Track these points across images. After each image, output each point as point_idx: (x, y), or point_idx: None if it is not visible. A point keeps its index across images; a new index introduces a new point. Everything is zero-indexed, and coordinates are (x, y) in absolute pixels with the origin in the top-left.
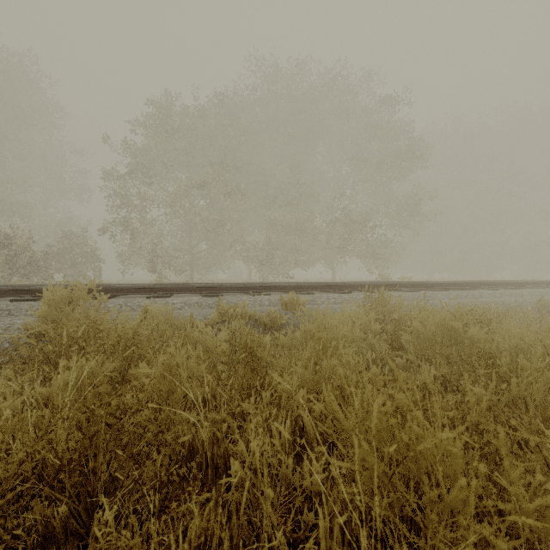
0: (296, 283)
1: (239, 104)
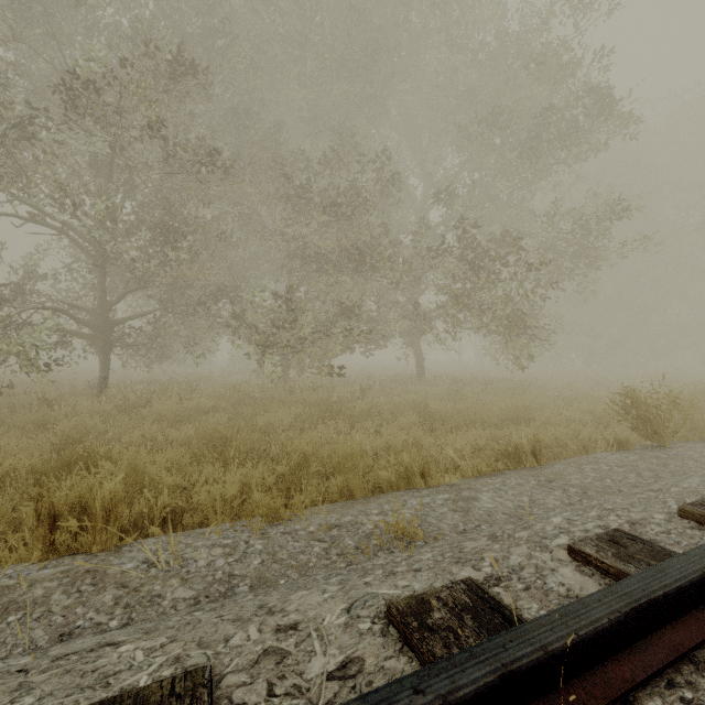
0: None
1: None
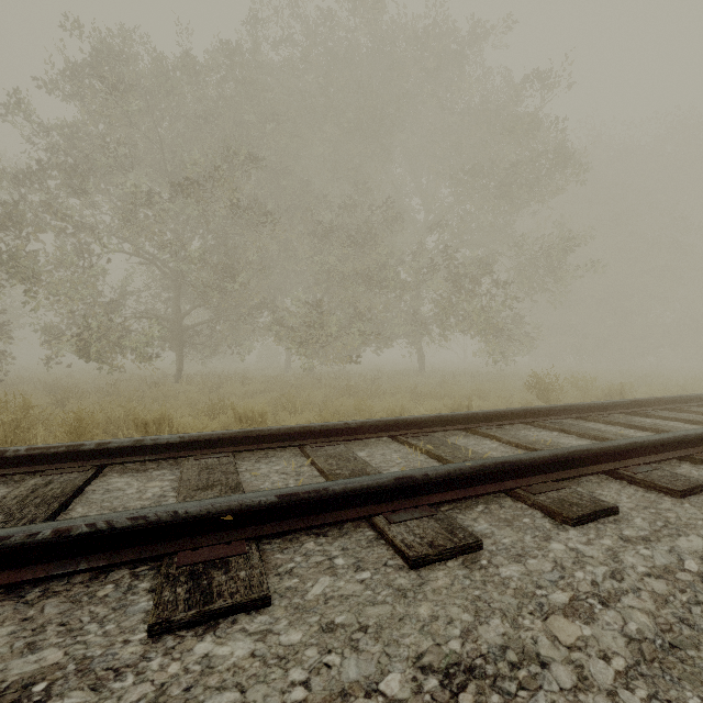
0: (378, 422)
1: (263, 66)
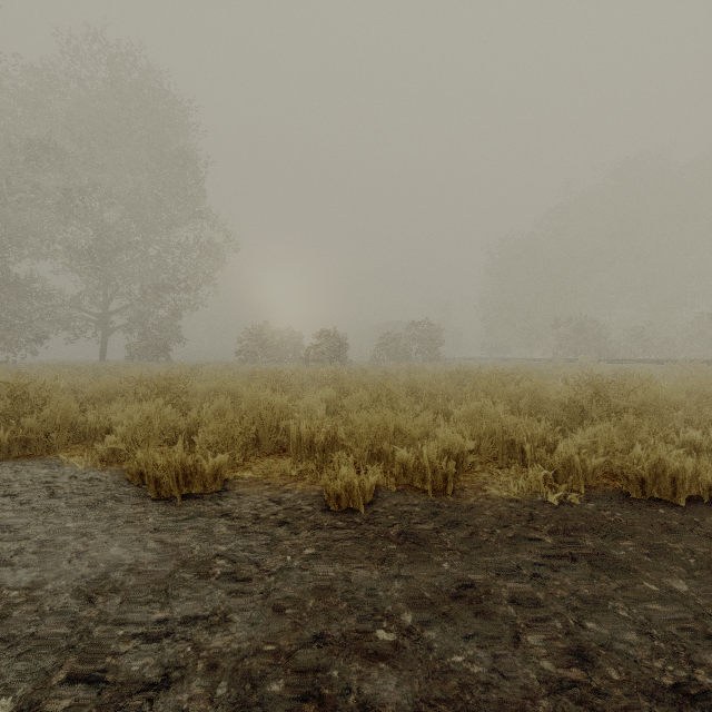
0: None
1: None
